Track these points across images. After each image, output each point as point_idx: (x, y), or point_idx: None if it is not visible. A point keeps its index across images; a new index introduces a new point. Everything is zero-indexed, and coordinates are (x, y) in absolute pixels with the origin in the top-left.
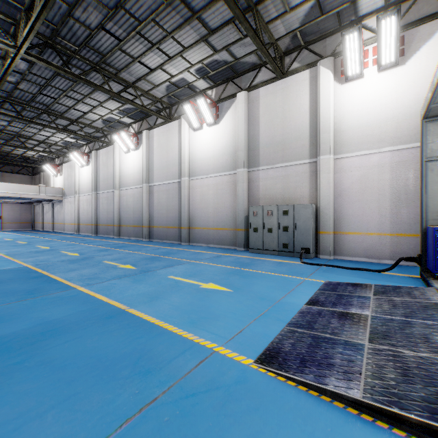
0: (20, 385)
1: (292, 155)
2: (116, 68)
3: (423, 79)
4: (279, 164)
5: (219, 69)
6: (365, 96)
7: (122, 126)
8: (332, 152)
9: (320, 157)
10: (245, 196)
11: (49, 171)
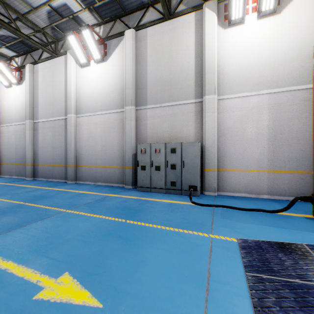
0: None
1: (179, 95)
2: None
3: (296, 28)
4: (166, 103)
5: (105, 0)
6: (245, 41)
7: (4, 59)
8: (216, 92)
9: (206, 96)
10: (133, 133)
11: None
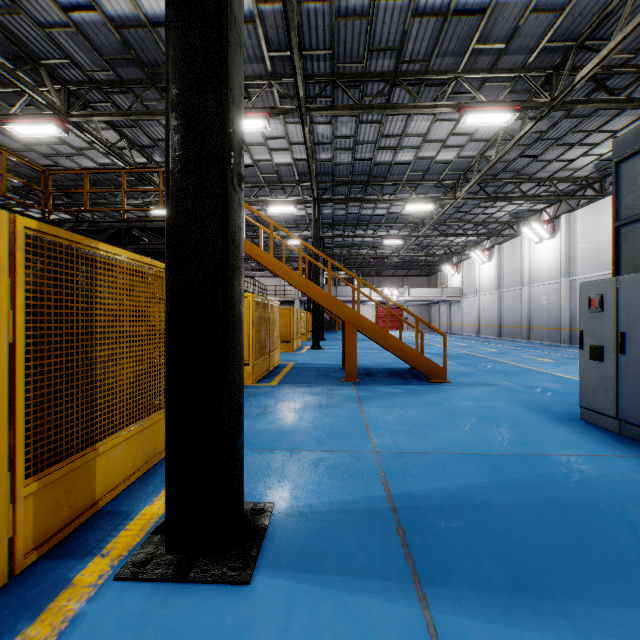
0: (512, 377)
1: None
2: (530, 173)
3: None
4: None
5: None
6: None
7: (532, 213)
8: None
9: None
10: None
11: (447, 271)
